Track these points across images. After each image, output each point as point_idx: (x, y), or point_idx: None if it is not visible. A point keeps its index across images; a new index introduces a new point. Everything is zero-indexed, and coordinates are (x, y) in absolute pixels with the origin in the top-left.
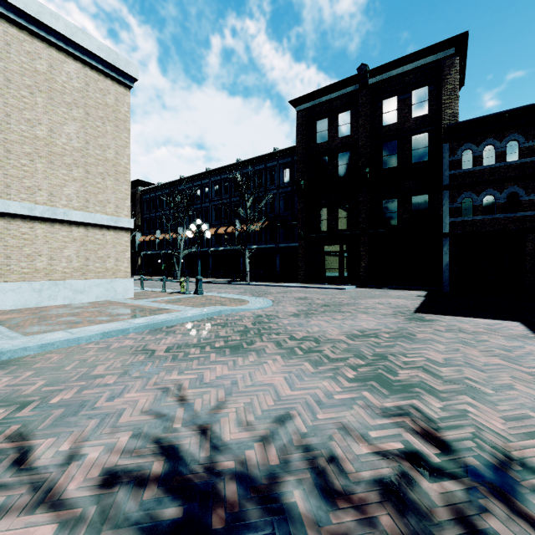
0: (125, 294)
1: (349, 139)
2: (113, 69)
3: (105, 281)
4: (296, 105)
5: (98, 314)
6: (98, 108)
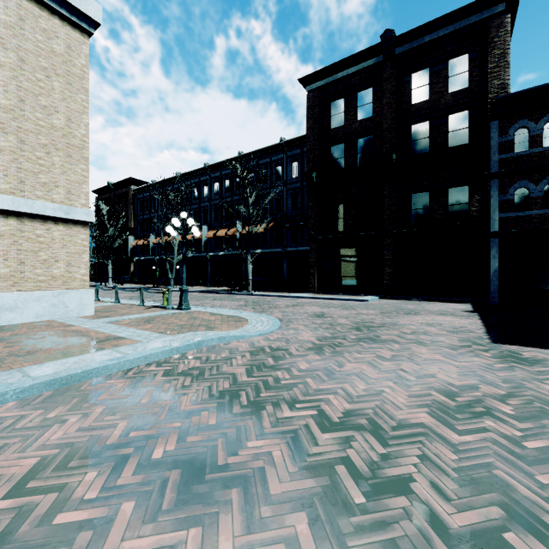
0: (82, 311)
1: (371, 121)
2: (62, 4)
3: (50, 293)
4: (307, 84)
5: None
6: (39, 54)
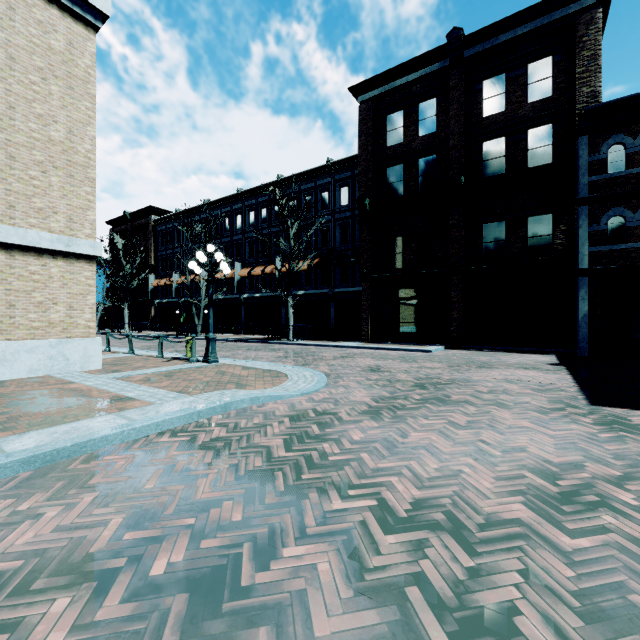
0: (86, 364)
1: (435, 138)
2: None
3: (47, 343)
4: (358, 94)
5: None
6: (33, 51)
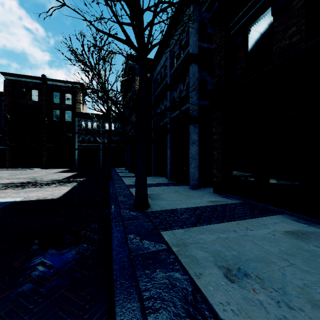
0: None
1: (38, 103)
2: None
3: None
4: (4, 75)
5: None
6: None
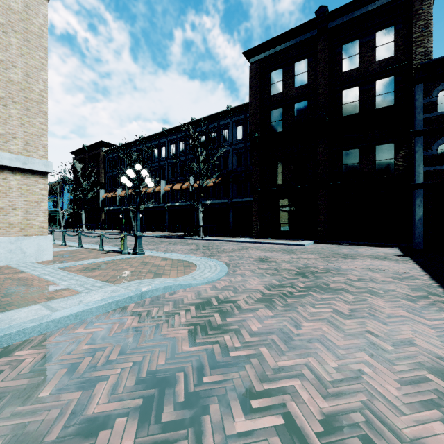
0: (40, 256)
1: (306, 88)
2: None
3: (7, 239)
4: (250, 57)
5: None
6: None
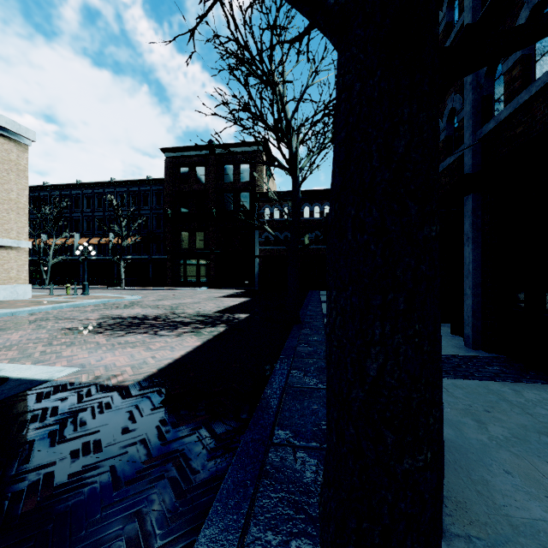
0: (25, 296)
1: (204, 186)
2: (16, 135)
3: (10, 286)
4: (165, 152)
5: (28, 304)
6: (4, 163)
